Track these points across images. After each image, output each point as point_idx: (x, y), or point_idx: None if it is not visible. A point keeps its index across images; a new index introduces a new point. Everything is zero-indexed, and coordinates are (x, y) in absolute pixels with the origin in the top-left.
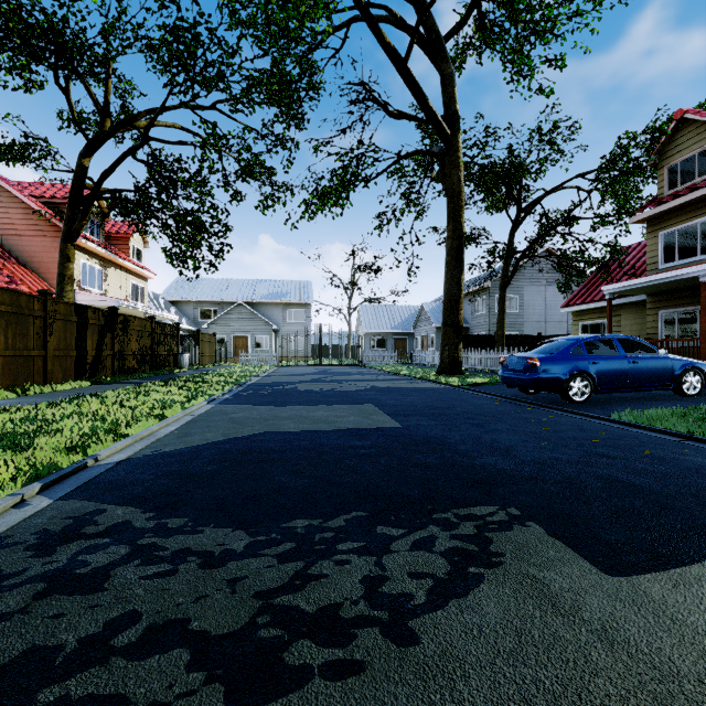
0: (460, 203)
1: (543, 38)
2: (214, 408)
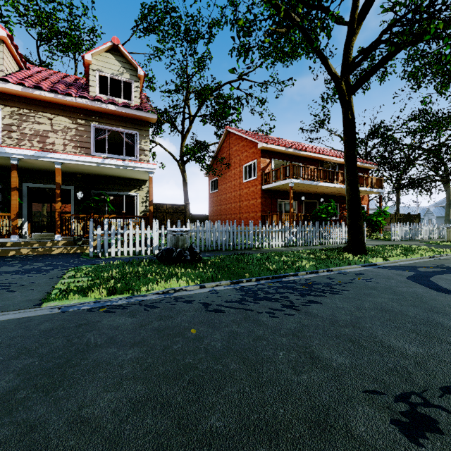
0: (449, 195)
1: None
2: None
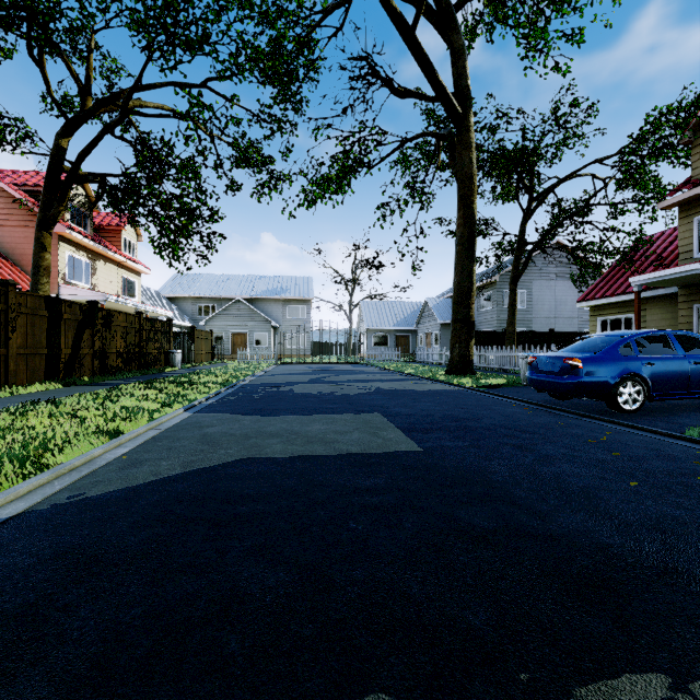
0: (472, 187)
1: (561, 8)
2: (189, 419)
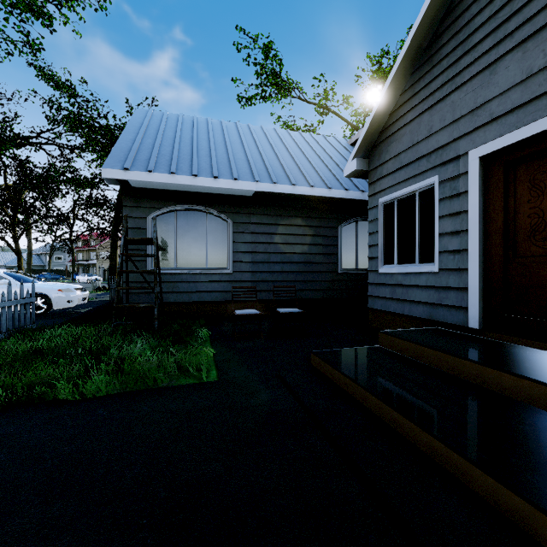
0: (31, 243)
1: None
2: None
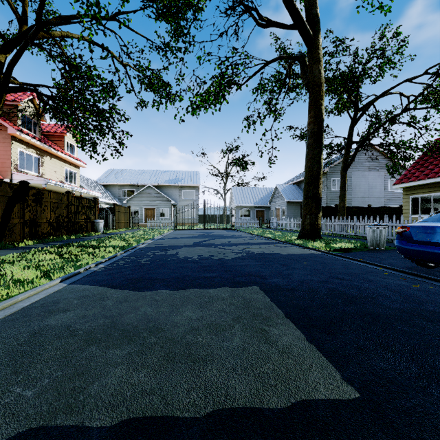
0: (321, 93)
1: None
2: (54, 294)
